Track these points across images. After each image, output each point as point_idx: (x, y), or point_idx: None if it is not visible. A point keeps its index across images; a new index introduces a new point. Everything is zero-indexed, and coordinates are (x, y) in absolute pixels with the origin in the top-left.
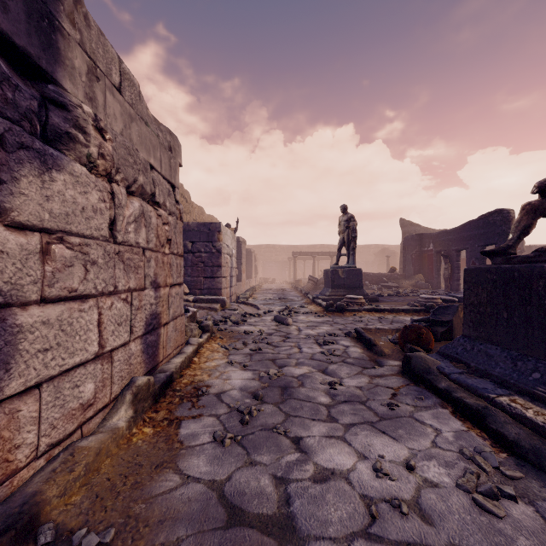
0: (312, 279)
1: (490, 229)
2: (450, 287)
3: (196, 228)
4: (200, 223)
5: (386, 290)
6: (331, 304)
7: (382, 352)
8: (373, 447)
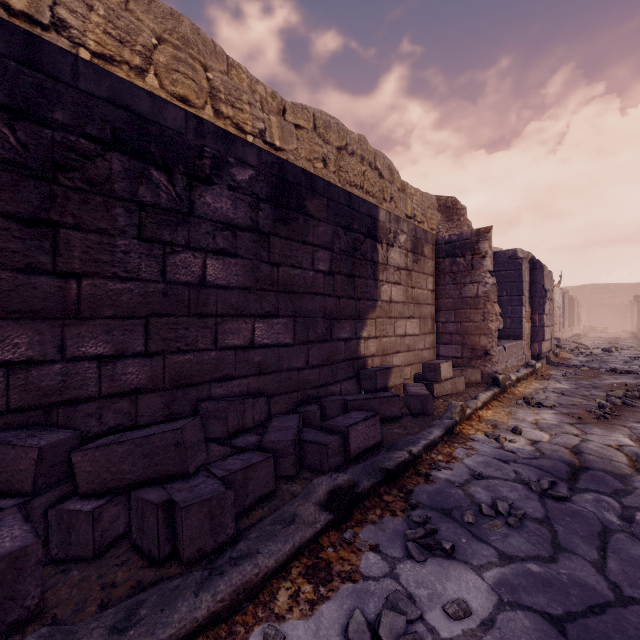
0: None
1: None
2: None
3: None
4: None
5: None
6: None
7: None
8: (631, 366)
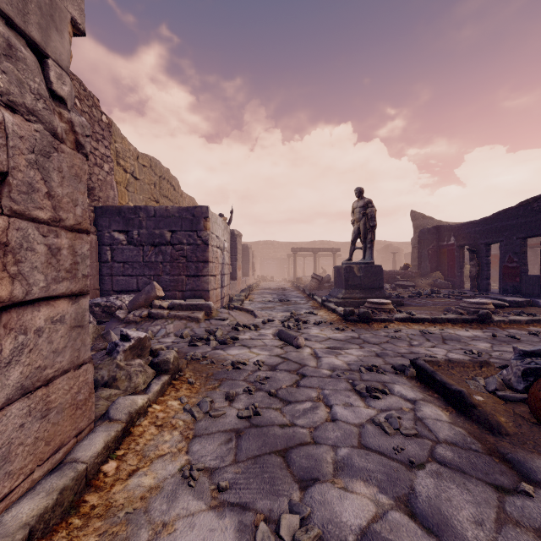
0: (316, 277)
1: (535, 217)
2: (477, 287)
3: (177, 213)
4: (182, 207)
5: (402, 290)
6: (351, 312)
7: (500, 428)
8: None
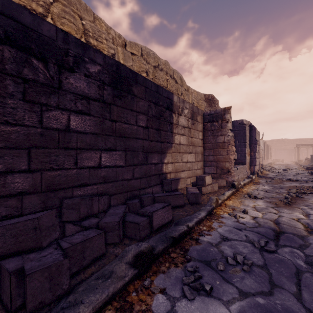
0: (307, 159)
1: None
2: None
3: None
4: None
5: None
6: (308, 167)
7: None
8: (297, 177)
